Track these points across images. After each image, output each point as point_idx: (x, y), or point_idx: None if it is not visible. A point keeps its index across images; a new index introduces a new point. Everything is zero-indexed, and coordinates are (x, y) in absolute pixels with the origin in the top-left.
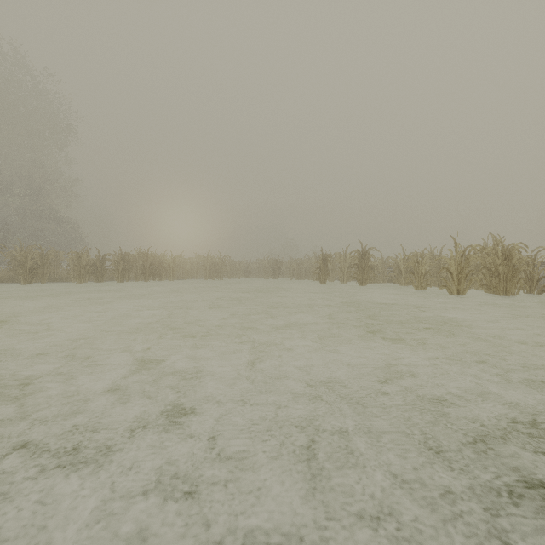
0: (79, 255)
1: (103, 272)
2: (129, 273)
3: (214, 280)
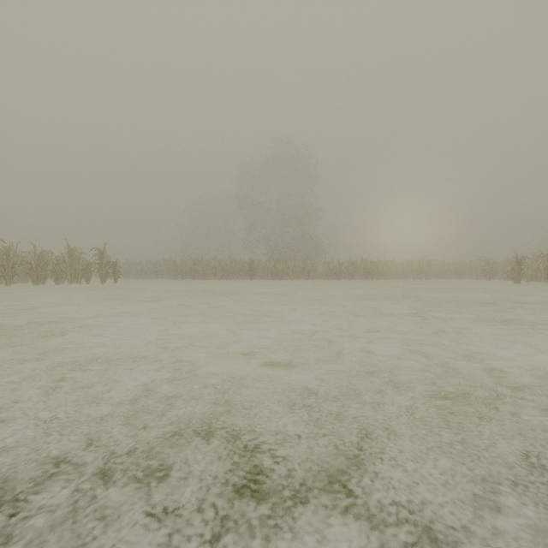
0: (329, 263)
1: (341, 273)
2: (355, 274)
3: (421, 280)
